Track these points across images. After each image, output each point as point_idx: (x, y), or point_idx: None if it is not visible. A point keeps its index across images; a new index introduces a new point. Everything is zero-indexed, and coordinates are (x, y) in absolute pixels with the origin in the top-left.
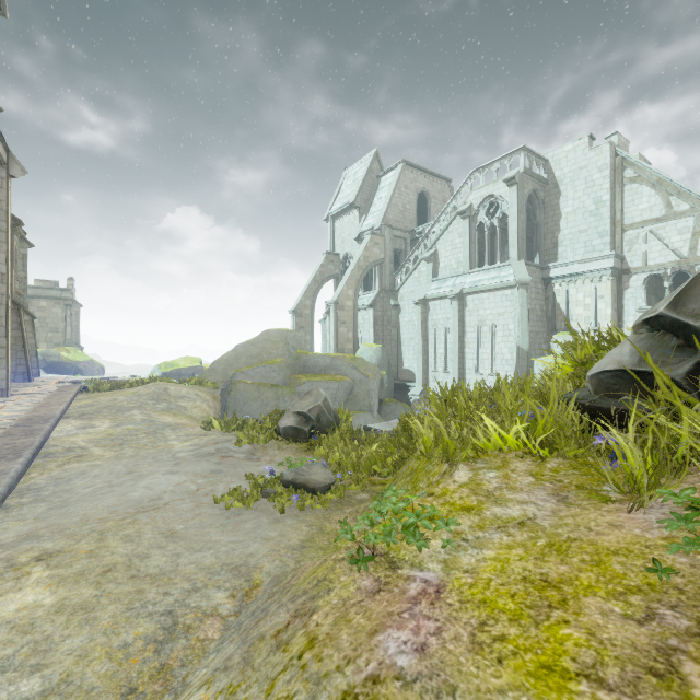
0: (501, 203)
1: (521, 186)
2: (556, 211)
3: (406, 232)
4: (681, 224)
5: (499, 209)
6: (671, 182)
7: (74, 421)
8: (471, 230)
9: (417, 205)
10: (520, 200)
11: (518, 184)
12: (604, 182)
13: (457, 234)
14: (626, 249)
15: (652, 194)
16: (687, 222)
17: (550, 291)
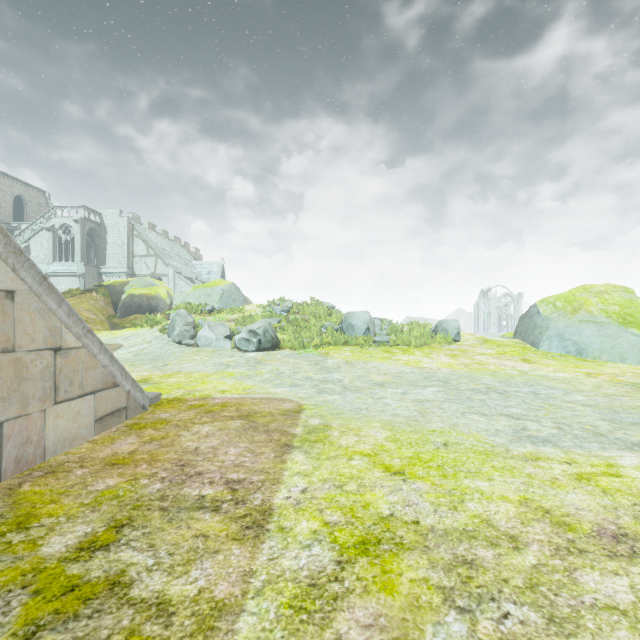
0: (72, 230)
1: (83, 225)
2: (105, 240)
3: (2, 223)
4: (152, 260)
5: (71, 233)
6: (149, 242)
7: None
8: (54, 239)
9: (14, 198)
10: (82, 232)
11: (81, 224)
12: (125, 234)
13: (45, 239)
14: (135, 265)
15: (143, 244)
16: (154, 259)
17: (102, 279)
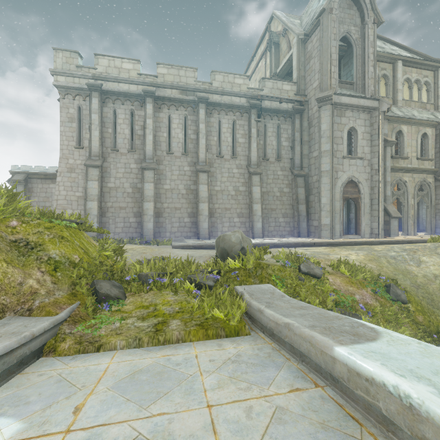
0: None
1: None
2: None
3: None
4: None
5: None
6: None
7: (321, 247)
8: None
9: None
10: None
11: None
12: None
13: None
14: None
15: None
16: None
17: None
